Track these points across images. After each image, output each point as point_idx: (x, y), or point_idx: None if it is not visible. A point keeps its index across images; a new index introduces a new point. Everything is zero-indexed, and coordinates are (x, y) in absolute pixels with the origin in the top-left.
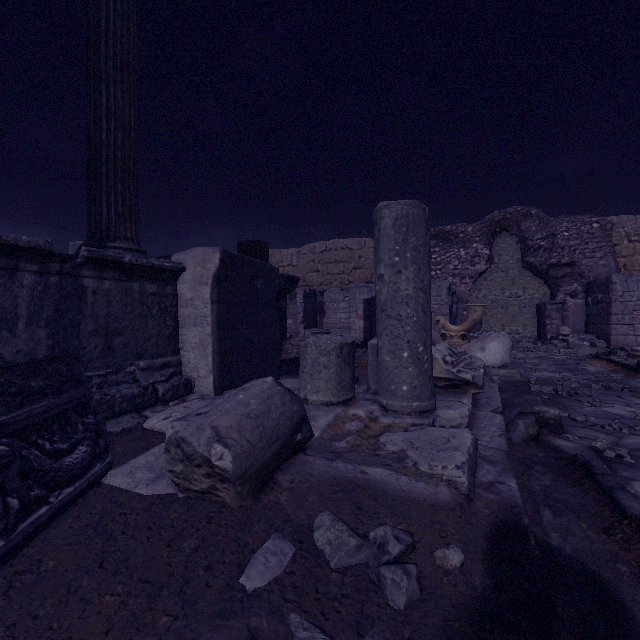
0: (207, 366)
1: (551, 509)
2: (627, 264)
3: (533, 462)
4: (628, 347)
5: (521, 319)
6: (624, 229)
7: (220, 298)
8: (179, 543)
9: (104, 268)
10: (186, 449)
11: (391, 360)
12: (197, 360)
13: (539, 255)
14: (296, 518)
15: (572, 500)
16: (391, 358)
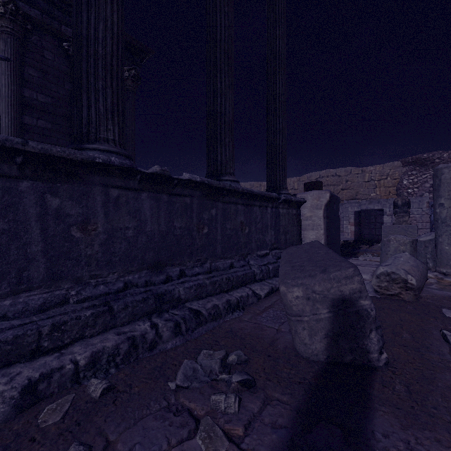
0: None
1: None
2: None
3: None
4: None
5: None
6: None
7: (326, 216)
8: (405, 307)
9: (285, 203)
10: (393, 276)
11: (450, 248)
12: None
13: None
14: (445, 306)
15: None
16: (450, 247)
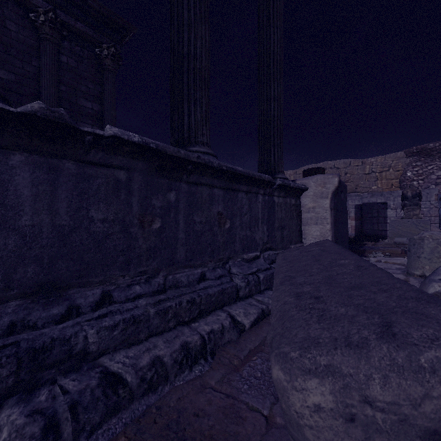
0: None
1: None
2: None
3: None
4: None
5: None
6: None
7: (334, 206)
8: None
9: (281, 190)
10: None
11: None
12: None
13: None
14: None
15: None
16: None
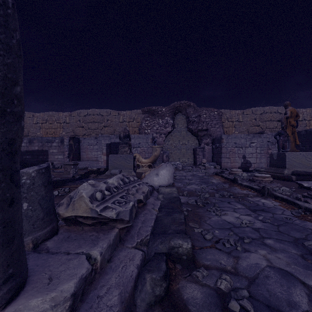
0: None
1: None
2: (227, 131)
3: None
4: (228, 168)
5: (187, 155)
6: (226, 115)
7: None
8: None
9: None
10: None
11: None
12: None
13: (194, 125)
14: None
15: None
16: None
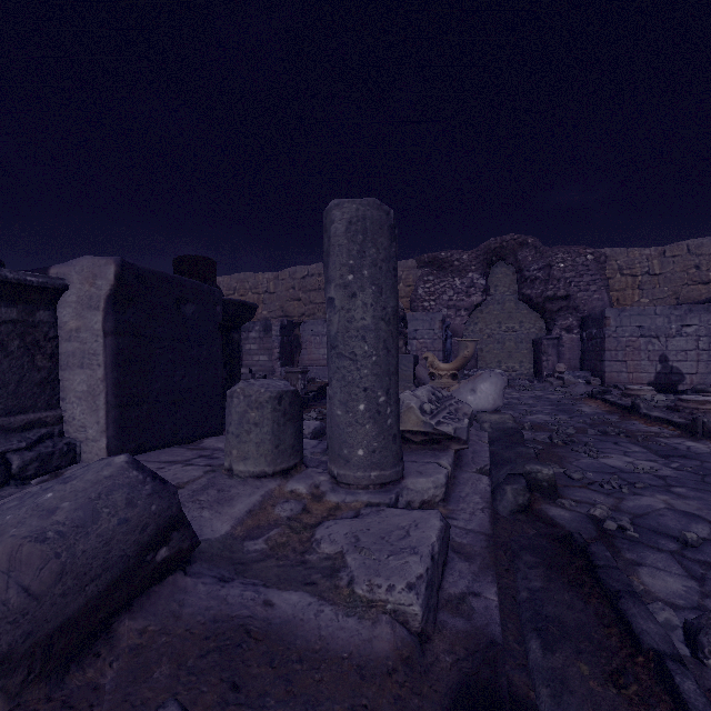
0: (98, 424)
1: (541, 637)
2: (620, 298)
3: (521, 547)
4: (621, 385)
5: (518, 355)
6: (617, 262)
7: (119, 328)
8: None
9: None
10: None
11: (343, 415)
12: (84, 416)
13: (535, 287)
14: None
15: (569, 616)
16: (343, 412)
